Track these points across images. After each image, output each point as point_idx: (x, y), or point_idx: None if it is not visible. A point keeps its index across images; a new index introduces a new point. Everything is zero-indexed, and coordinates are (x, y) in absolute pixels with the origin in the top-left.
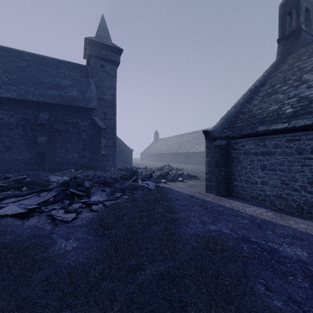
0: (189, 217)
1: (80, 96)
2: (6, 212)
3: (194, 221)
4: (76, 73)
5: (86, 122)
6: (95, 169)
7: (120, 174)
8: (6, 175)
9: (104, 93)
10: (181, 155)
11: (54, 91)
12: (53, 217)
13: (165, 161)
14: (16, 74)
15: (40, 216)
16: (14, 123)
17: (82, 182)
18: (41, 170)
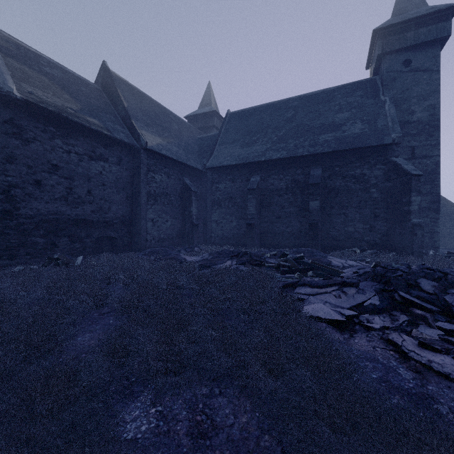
0: None
1: (366, 130)
2: (316, 312)
3: None
4: (356, 97)
5: (378, 171)
6: (396, 251)
7: None
8: (284, 251)
9: (411, 110)
10: None
11: (327, 134)
12: (400, 350)
13: None
14: (283, 128)
15: (369, 336)
16: (283, 188)
17: (413, 280)
18: (313, 247)
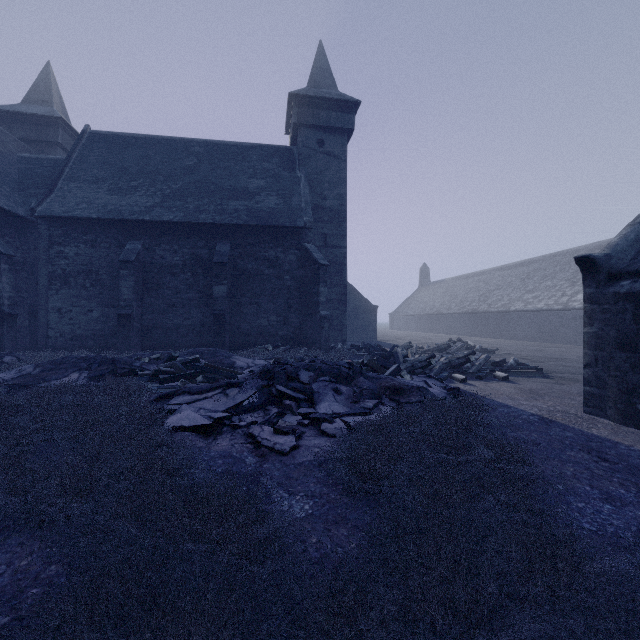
0: (561, 477)
1: (281, 206)
2: (181, 421)
3: (582, 491)
4: (273, 164)
5: (292, 256)
6: (308, 346)
7: (356, 358)
8: (171, 353)
9: (324, 195)
10: (486, 317)
11: (238, 201)
12: (256, 440)
13: (447, 330)
14: (181, 179)
15: (234, 435)
16: (179, 265)
17: (295, 373)
18: (219, 345)
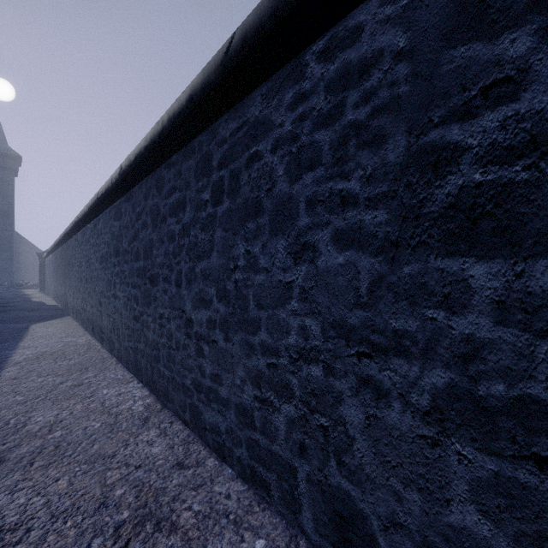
0: None
1: None
2: None
3: None
4: None
5: None
6: None
7: None
8: None
9: None
10: None
11: None
12: None
13: None
14: None
15: None
16: None
17: None
18: None
